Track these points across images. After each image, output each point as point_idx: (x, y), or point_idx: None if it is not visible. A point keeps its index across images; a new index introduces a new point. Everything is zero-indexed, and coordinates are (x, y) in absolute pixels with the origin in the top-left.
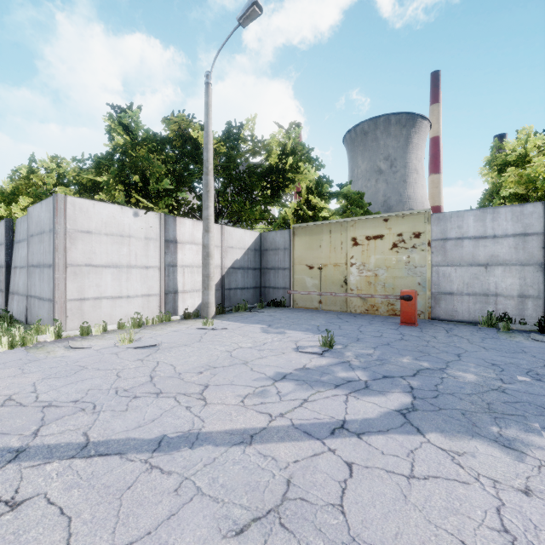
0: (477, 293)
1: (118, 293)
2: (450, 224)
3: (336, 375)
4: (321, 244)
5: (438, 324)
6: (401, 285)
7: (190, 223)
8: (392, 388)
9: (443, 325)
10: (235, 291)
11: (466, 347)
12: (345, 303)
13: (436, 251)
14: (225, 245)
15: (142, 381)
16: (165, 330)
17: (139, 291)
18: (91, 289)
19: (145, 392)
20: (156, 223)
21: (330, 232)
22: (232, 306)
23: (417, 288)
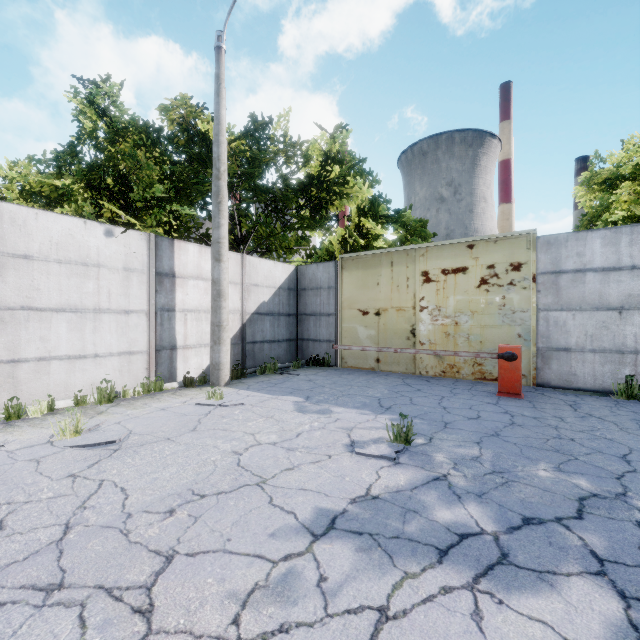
0: (606, 349)
1: (79, 350)
2: (565, 250)
3: (433, 519)
4: (379, 281)
5: (550, 393)
6: (493, 338)
7: (195, 249)
8: (560, 561)
9: (560, 396)
10: (261, 345)
11: (625, 441)
12: (412, 362)
13: (544, 289)
14: (247, 282)
15: (39, 544)
16: (147, 408)
17: (114, 347)
18: (32, 344)
19: (24, 583)
20: (142, 247)
21: (392, 265)
22: (256, 366)
23: (517, 341)
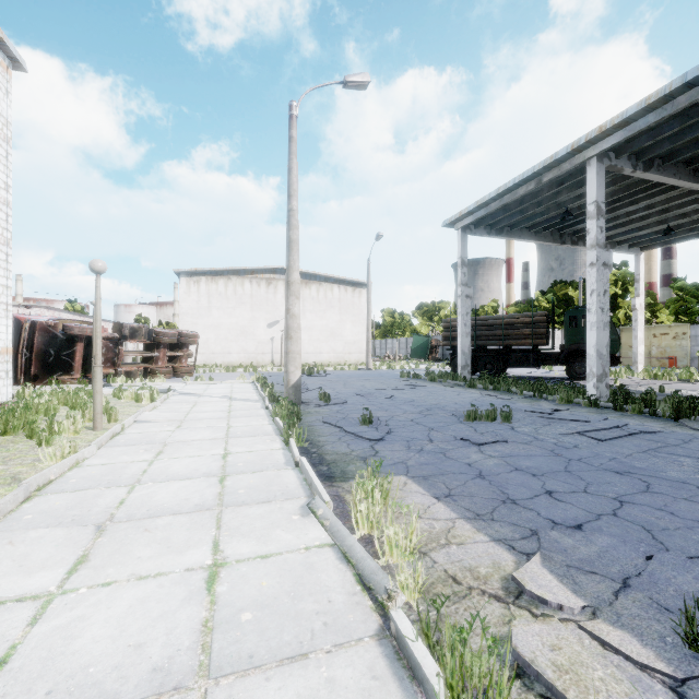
0: None
1: None
2: (698, 330)
3: None
4: None
5: None
6: (677, 355)
7: None
8: None
9: None
10: None
11: None
12: (649, 363)
13: (692, 341)
14: None
15: None
16: None
17: None
18: None
19: None
20: (560, 333)
21: None
22: None
23: (684, 356)
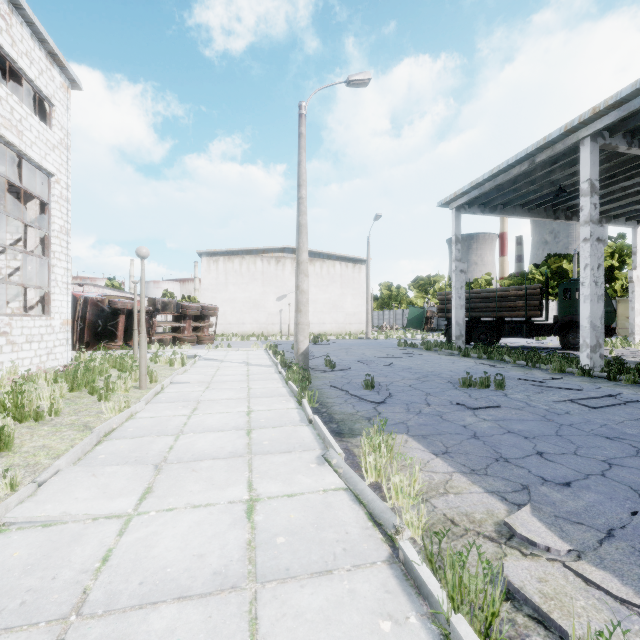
0: None
1: None
2: None
3: None
4: None
5: None
6: None
7: None
8: None
9: None
10: None
11: None
12: None
13: None
14: None
15: None
16: None
17: None
18: None
19: None
20: (554, 304)
21: None
22: None
23: None
